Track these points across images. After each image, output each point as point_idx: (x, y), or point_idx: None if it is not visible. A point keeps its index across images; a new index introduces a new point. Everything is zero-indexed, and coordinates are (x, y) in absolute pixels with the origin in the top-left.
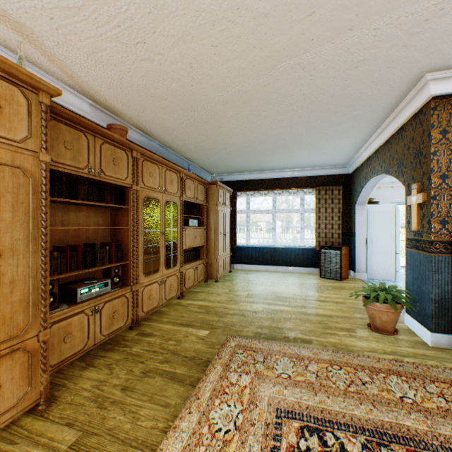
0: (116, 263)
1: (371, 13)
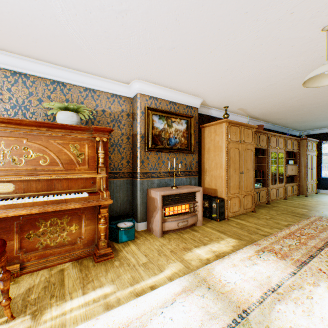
0: (262, 178)
1: None
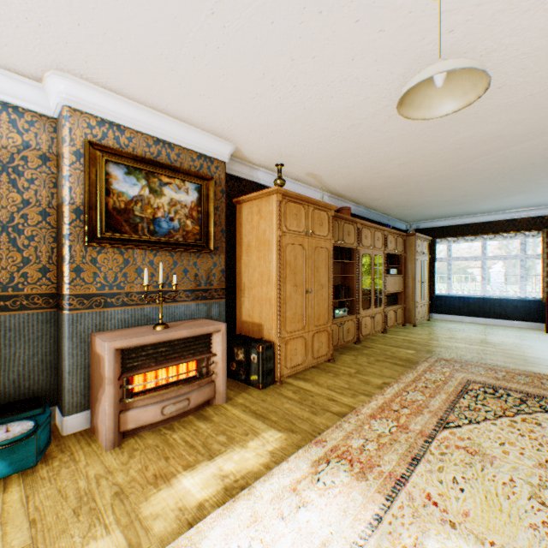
0: (348, 298)
1: (545, 133)
